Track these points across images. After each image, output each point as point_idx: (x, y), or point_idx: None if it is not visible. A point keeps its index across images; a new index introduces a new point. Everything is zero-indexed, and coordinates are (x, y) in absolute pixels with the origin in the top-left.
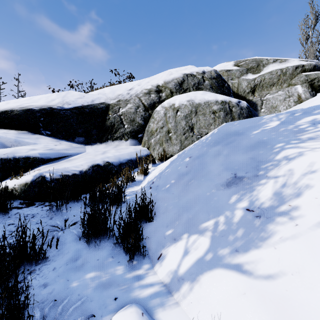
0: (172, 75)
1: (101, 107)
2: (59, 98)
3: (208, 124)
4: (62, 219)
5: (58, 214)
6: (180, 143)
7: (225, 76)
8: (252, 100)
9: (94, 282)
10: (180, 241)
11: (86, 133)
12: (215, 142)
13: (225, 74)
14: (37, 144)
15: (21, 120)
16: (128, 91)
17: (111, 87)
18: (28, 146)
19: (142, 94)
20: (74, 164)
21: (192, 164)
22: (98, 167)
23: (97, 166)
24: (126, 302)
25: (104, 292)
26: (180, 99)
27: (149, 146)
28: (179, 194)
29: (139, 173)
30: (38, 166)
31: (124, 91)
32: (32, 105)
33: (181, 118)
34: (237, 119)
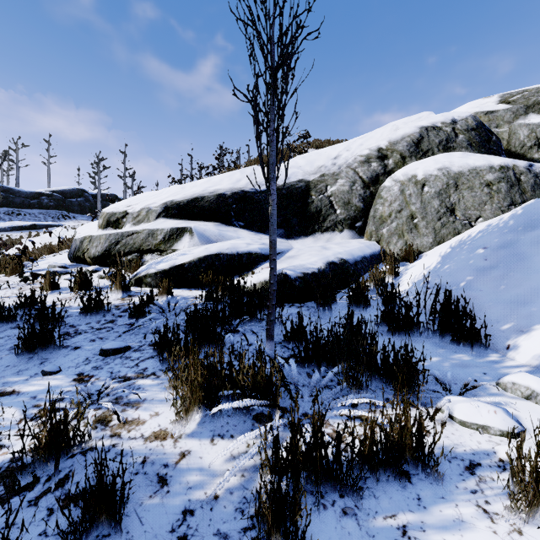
0: (400, 131)
1: (300, 186)
2: (246, 177)
3: (480, 202)
4: (334, 319)
5: (324, 314)
6: (434, 233)
7: (484, 122)
8: (539, 159)
9: (444, 364)
10: (533, 332)
11: (285, 223)
12: (527, 226)
13: (484, 119)
14: (243, 238)
15: (212, 209)
16: (333, 161)
17: (306, 157)
18: (237, 240)
19: (357, 163)
20: (308, 260)
21: (496, 255)
22: (334, 265)
23: (333, 263)
24: (500, 376)
25: (465, 370)
26: (425, 167)
27: (380, 238)
28: (495, 290)
29: (387, 274)
30: (260, 263)
31: (326, 161)
32: (219, 188)
33: (431, 195)
34: (531, 193)
